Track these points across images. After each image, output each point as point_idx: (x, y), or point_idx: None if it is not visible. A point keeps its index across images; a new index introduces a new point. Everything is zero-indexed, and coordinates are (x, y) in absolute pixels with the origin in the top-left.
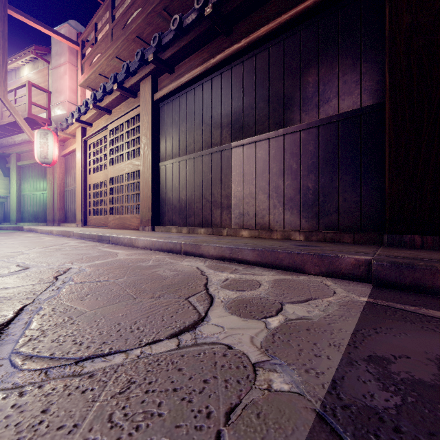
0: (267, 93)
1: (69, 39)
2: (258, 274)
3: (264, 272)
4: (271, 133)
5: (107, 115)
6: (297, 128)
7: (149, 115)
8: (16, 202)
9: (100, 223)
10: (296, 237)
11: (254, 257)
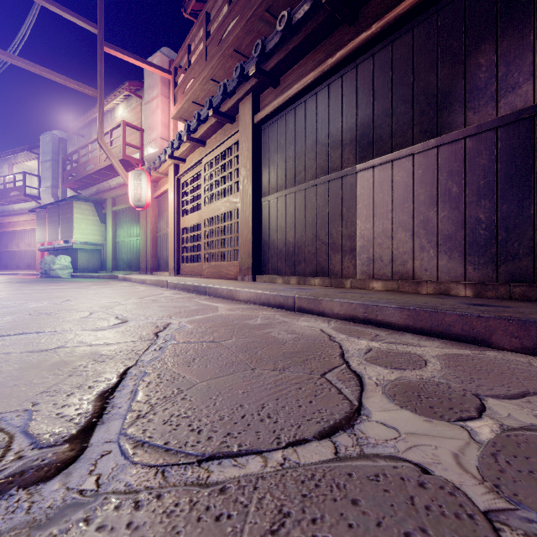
0: (411, 91)
1: (161, 69)
2: (414, 344)
3: (422, 342)
4: (416, 146)
5: (201, 147)
6: (459, 134)
7: (249, 142)
8: (112, 249)
9: (194, 272)
10: (459, 292)
11: (401, 319)
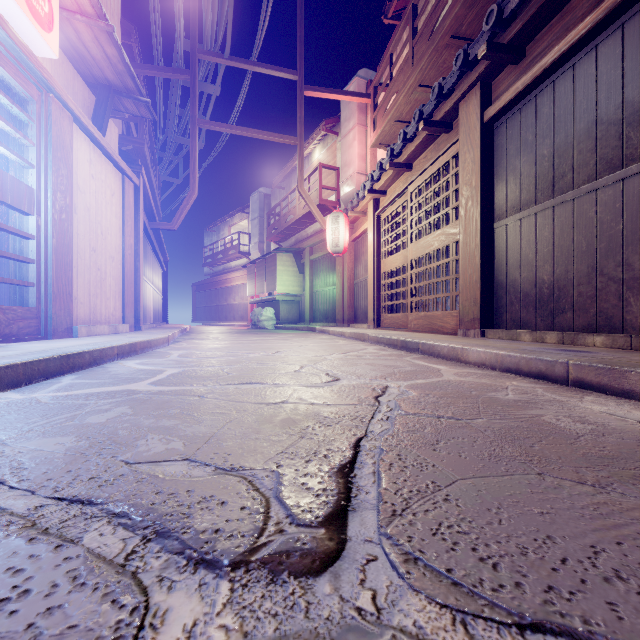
0: None
1: (358, 95)
2: None
3: None
4: None
5: (406, 172)
6: None
7: (475, 150)
8: (309, 300)
9: (397, 324)
10: None
11: None
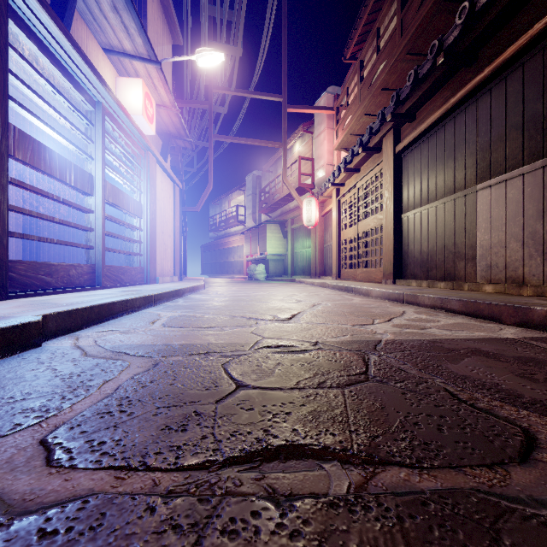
0: (521, 119)
1: (327, 108)
2: (449, 319)
3: (459, 319)
4: (525, 168)
5: (356, 173)
6: None
7: (390, 170)
8: (291, 259)
9: (350, 277)
10: None
11: (459, 307)
